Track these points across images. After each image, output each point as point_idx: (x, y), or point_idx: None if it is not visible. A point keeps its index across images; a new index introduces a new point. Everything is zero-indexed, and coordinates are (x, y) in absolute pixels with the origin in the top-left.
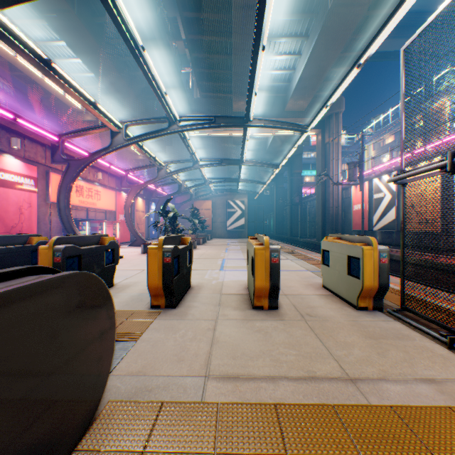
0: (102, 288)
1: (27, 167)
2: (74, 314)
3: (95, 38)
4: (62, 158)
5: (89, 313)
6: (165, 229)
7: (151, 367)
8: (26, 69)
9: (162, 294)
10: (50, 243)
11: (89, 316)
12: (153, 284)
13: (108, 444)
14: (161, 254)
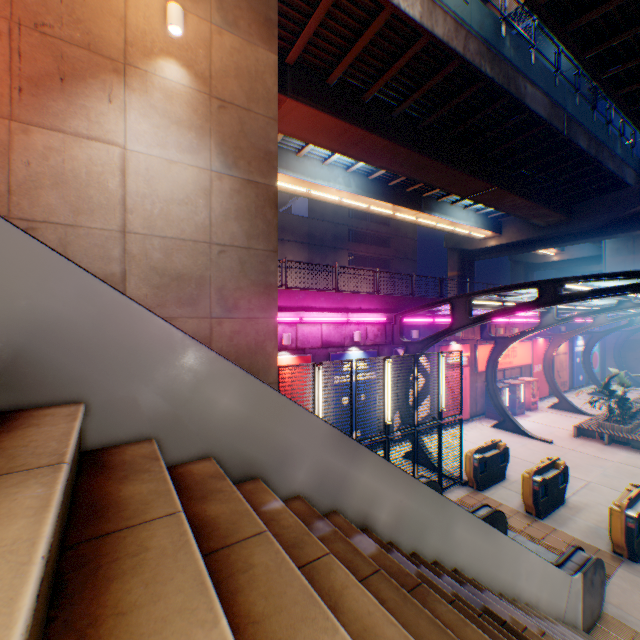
0: (600, 562)
1: (462, 347)
2: (594, 573)
3: (511, 192)
4: (488, 335)
5: (597, 572)
6: (606, 410)
7: (623, 606)
8: (440, 227)
9: (622, 546)
10: (528, 474)
11: (597, 574)
12: (613, 535)
13: (609, 630)
14: (621, 516)
